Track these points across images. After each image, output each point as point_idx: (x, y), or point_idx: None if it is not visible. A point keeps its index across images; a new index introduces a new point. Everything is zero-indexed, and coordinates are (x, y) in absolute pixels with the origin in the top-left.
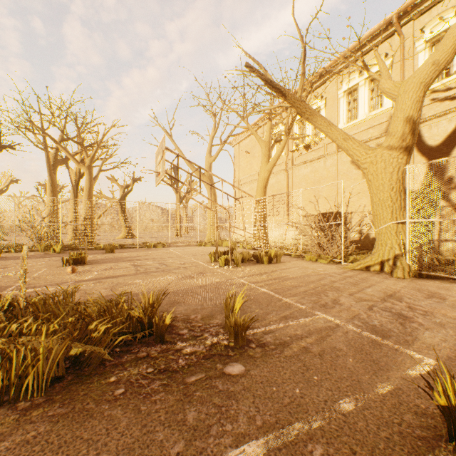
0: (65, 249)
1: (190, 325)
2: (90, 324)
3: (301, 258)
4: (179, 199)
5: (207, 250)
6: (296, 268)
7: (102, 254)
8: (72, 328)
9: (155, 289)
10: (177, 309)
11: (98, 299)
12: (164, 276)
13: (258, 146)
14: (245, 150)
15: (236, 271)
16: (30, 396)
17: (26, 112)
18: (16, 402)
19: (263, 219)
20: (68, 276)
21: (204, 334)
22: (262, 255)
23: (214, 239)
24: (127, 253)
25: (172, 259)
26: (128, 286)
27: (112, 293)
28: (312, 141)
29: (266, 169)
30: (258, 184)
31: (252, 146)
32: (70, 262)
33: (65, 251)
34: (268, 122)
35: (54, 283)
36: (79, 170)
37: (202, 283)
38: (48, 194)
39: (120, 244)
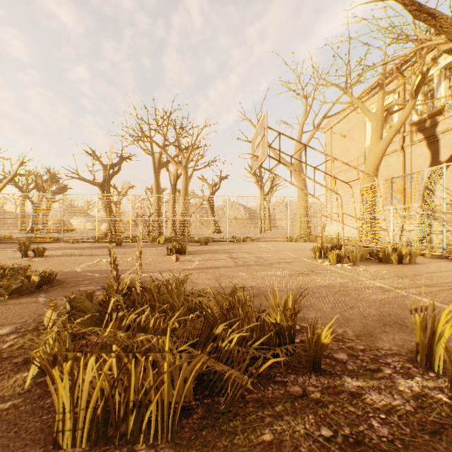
0: (167, 240)
1: (345, 346)
2: (215, 326)
3: (444, 260)
4: (263, 195)
5: (301, 246)
6: (451, 273)
7: (198, 246)
8: (191, 327)
9: (265, 285)
10: (308, 315)
11: (213, 291)
12: (268, 270)
13: (358, 126)
14: (339, 135)
15: (356, 270)
16: (152, 436)
17: (139, 125)
18: (134, 444)
19: (374, 209)
20: (173, 264)
21: (382, 368)
22: (387, 252)
23: (305, 234)
24: (219, 246)
25: (266, 253)
26: (233, 279)
27: (218, 285)
28: (445, 105)
29: (377, 147)
30: (365, 168)
31: (349, 128)
32: (173, 251)
33: (167, 242)
34: (380, 90)
35: (162, 270)
36: (176, 172)
37: (321, 283)
38: (154, 194)
39: (212, 238)
